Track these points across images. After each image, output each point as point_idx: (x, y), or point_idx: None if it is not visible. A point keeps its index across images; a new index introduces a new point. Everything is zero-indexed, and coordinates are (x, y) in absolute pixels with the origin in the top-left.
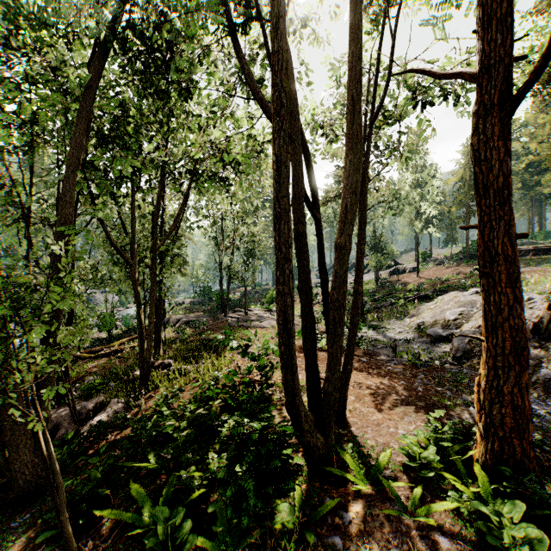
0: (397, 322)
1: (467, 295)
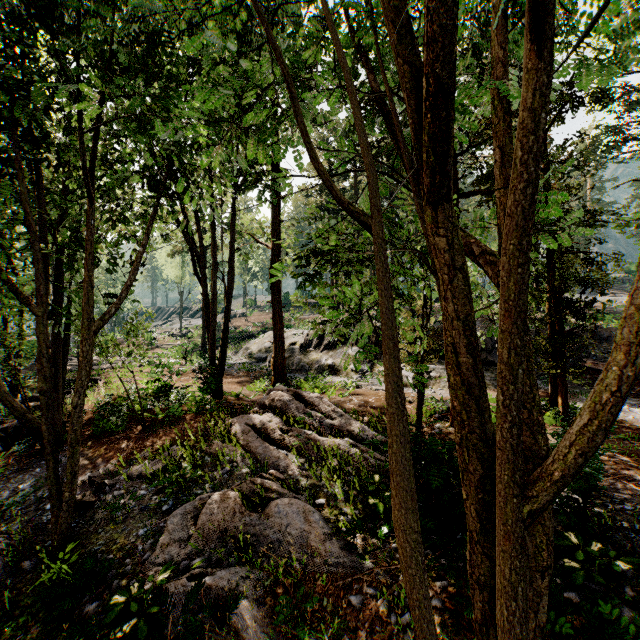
0: (234, 355)
1: None
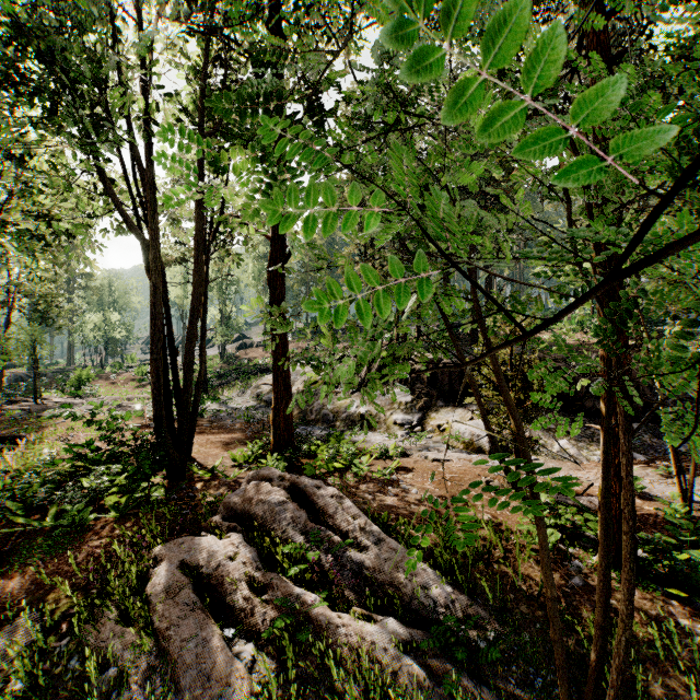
0: (240, 395)
1: (297, 367)
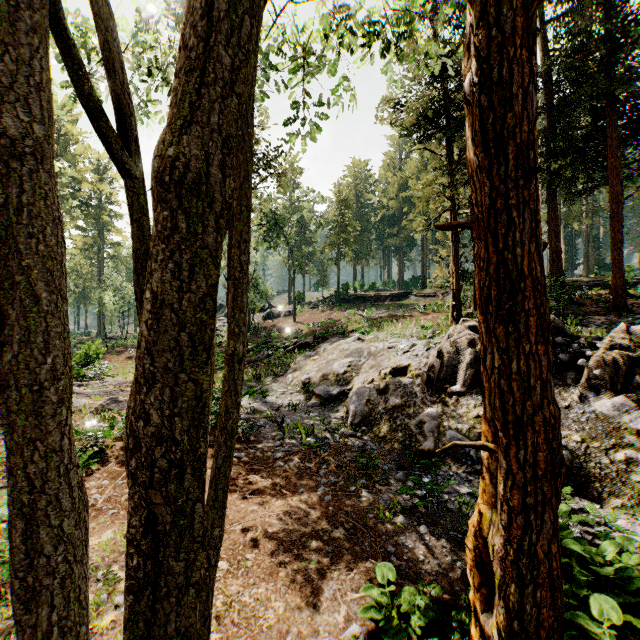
0: (277, 379)
1: (351, 342)
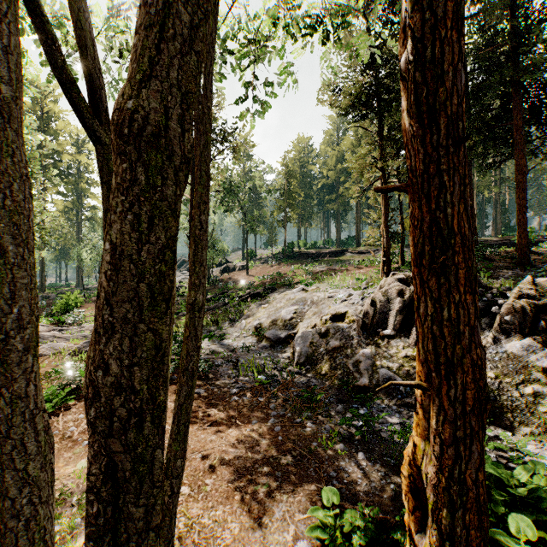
0: (232, 324)
1: (296, 292)
